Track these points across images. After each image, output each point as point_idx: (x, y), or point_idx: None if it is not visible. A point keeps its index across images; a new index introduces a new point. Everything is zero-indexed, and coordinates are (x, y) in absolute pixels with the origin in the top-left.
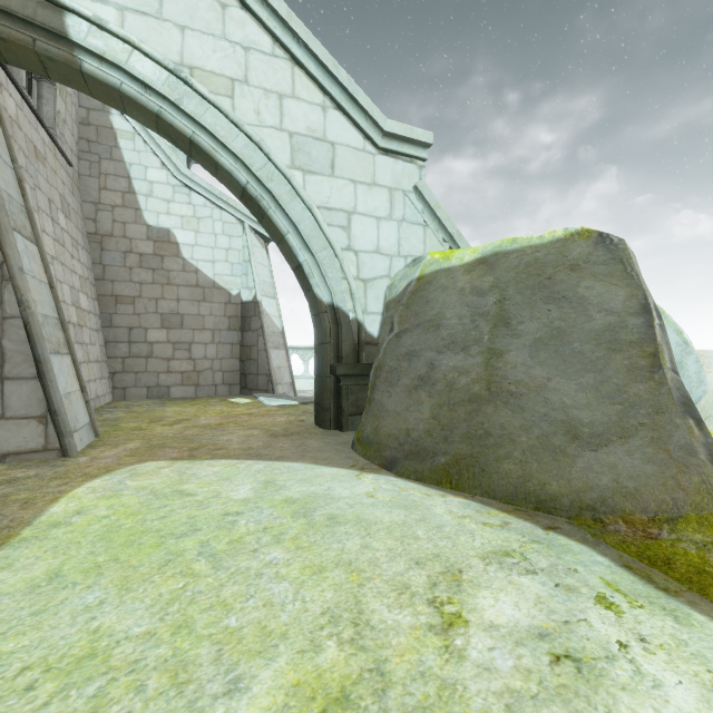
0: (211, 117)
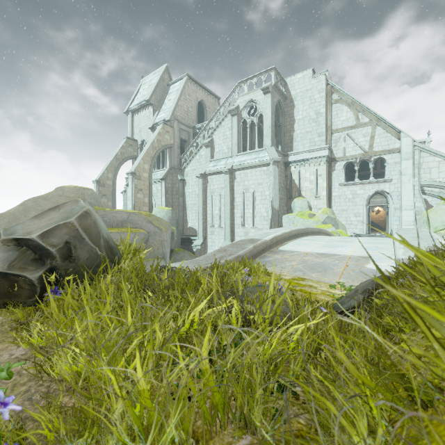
0: (444, 196)
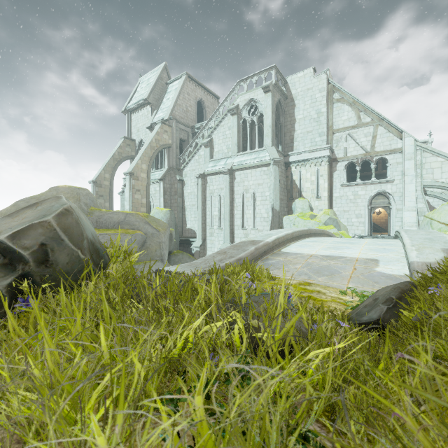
0: (446, 197)
